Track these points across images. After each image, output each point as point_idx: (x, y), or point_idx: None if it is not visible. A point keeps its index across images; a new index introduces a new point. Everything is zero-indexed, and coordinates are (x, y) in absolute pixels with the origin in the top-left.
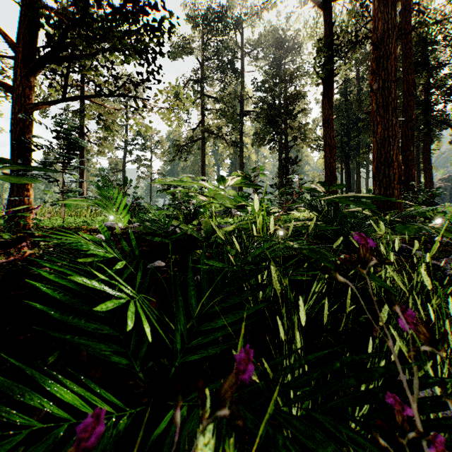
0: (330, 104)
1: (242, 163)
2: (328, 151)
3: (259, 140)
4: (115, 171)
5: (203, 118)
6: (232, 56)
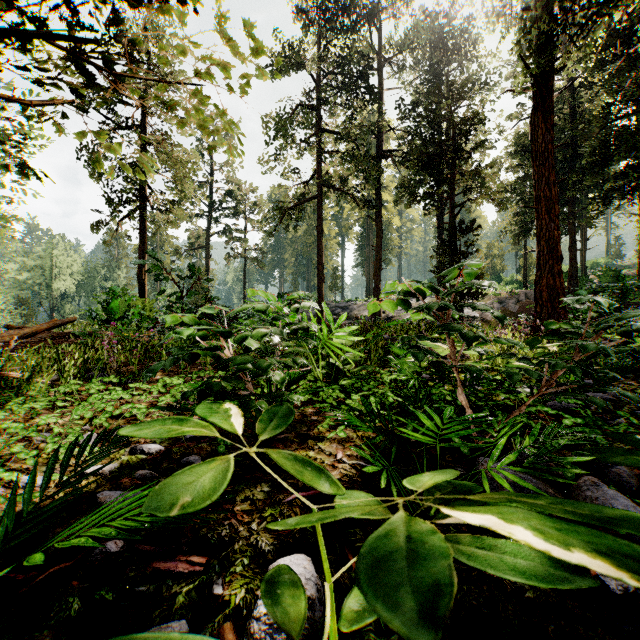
0: (549, 124)
1: (380, 232)
2: (543, 209)
3: (406, 195)
4: (195, 249)
5: (319, 165)
6: (365, 68)
